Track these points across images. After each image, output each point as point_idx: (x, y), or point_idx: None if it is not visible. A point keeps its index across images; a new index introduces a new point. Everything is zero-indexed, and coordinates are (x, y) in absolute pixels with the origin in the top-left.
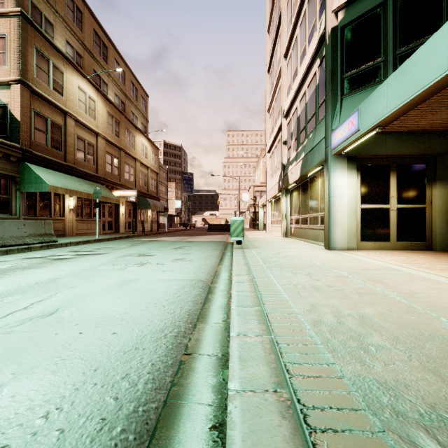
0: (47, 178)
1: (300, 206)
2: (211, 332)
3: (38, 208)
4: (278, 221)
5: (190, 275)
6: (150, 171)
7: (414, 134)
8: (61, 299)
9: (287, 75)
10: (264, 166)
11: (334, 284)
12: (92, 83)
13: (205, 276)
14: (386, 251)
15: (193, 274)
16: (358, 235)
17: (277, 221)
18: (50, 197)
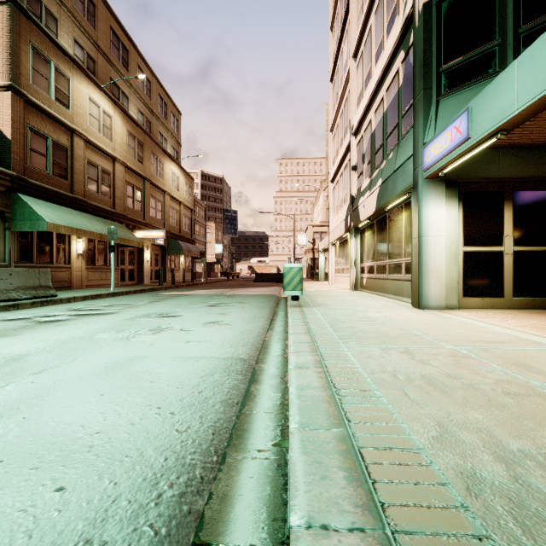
0: (46, 214)
1: (375, 250)
2: (252, 477)
3: (35, 252)
4: (344, 269)
5: (225, 349)
6: (183, 207)
7: (539, 149)
8: (8, 397)
9: (357, 81)
10: (324, 202)
11: (455, 372)
12: (107, 94)
13: (247, 351)
14: (499, 311)
15: (230, 347)
16: (460, 288)
17: (343, 269)
18: (51, 239)
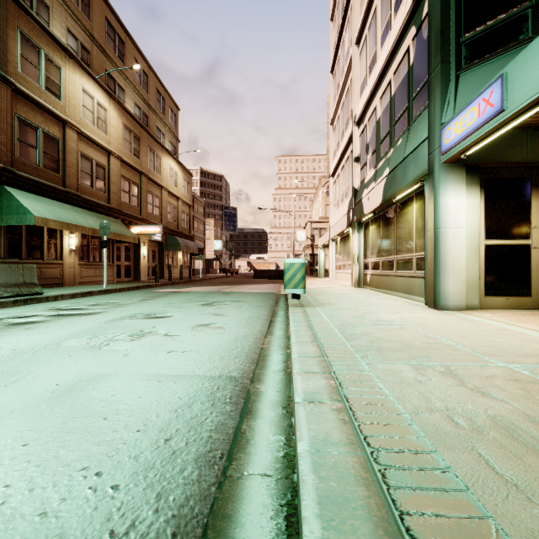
0: (35, 207)
1: (381, 245)
2: None
3: (24, 248)
4: (346, 266)
5: (214, 363)
6: (181, 202)
7: None
8: None
9: (360, 68)
10: (324, 198)
11: (536, 411)
12: (101, 86)
13: (240, 366)
14: (528, 312)
15: (219, 359)
16: (481, 286)
17: (344, 266)
18: (41, 234)
